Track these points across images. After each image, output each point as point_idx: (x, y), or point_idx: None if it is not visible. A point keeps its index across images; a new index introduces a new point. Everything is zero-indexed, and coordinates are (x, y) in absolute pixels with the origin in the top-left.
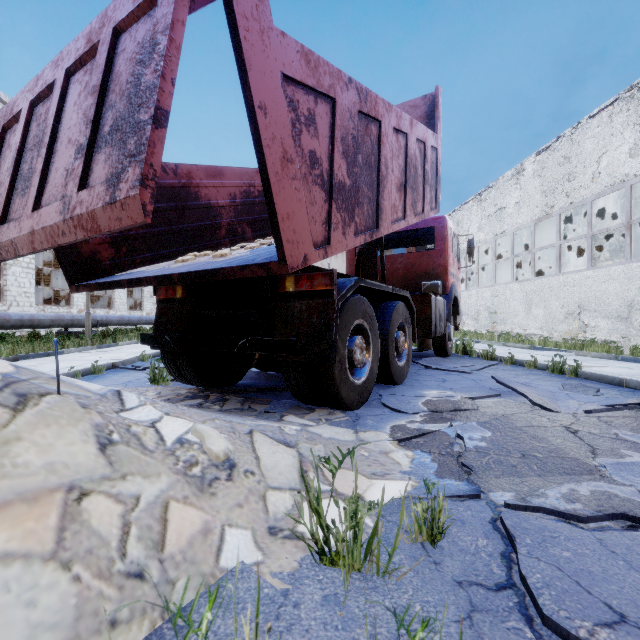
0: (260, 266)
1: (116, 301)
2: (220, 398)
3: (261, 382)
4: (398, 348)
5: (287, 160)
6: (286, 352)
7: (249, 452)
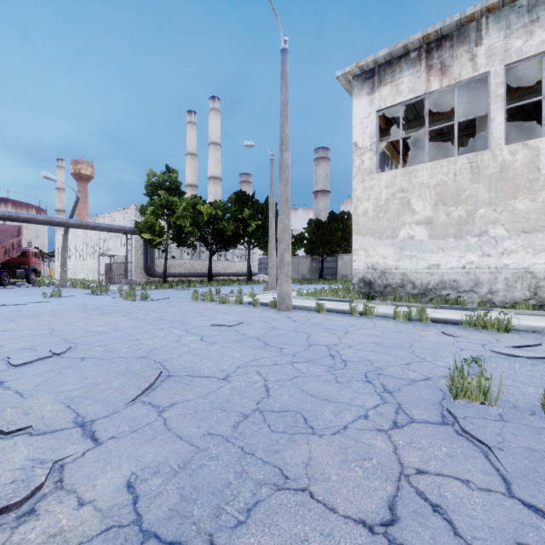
0: None
1: None
2: None
3: None
4: (5, 280)
5: None
6: None
7: None
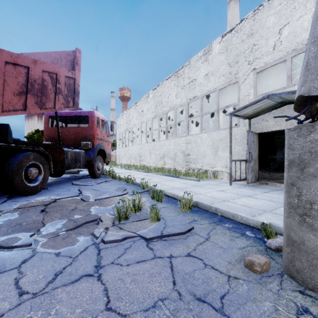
0: None
1: None
2: None
3: None
4: (29, 176)
5: None
6: None
7: None
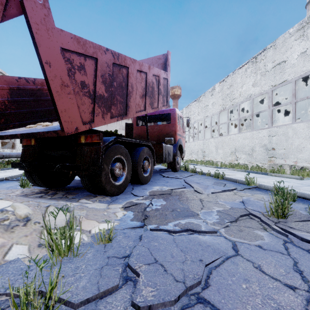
0: (54, 132)
1: (17, 145)
2: (54, 193)
3: (81, 185)
4: (144, 168)
5: (64, 86)
6: (76, 170)
7: (41, 214)
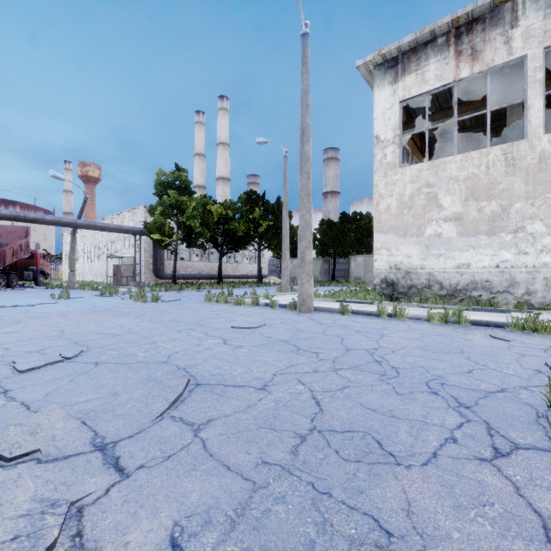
0: None
1: None
2: None
3: None
4: (13, 282)
5: None
6: None
7: None
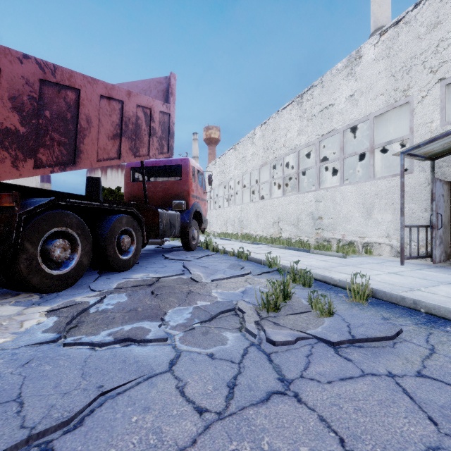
0: None
1: None
2: None
3: None
4: (121, 246)
5: None
6: None
7: None
